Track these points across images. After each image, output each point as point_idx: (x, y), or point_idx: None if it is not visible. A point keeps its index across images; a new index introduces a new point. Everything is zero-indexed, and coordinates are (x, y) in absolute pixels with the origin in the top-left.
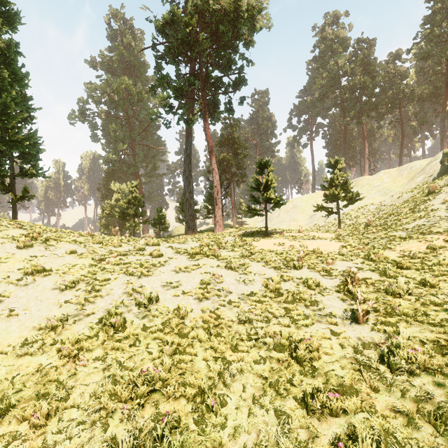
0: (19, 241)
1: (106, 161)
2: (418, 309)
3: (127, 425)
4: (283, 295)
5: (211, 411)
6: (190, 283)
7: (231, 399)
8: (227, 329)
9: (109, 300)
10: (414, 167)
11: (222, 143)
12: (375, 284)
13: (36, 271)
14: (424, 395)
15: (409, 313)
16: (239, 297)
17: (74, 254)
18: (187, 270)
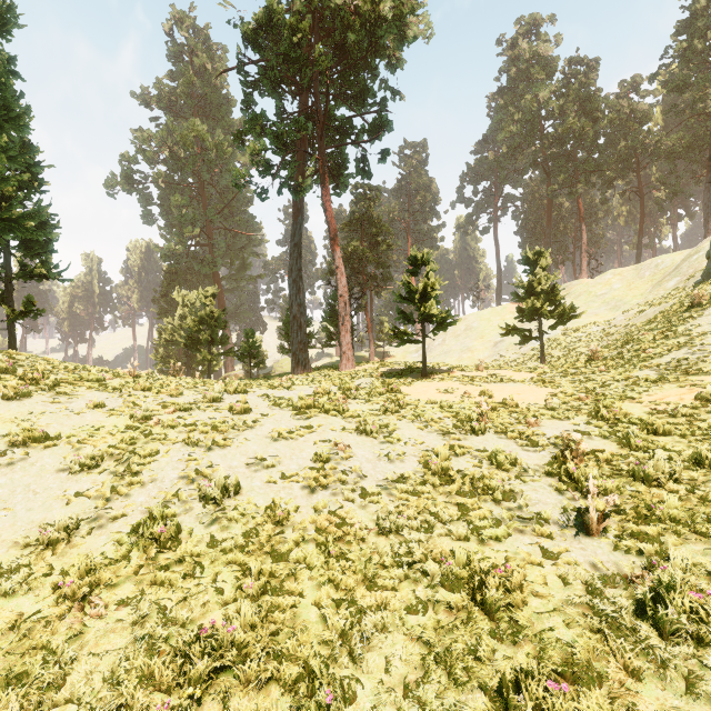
0: (7, 386)
1: (165, 255)
2: (694, 510)
3: None
4: (454, 480)
5: None
6: (295, 460)
7: (363, 687)
8: (357, 544)
9: (154, 491)
10: (662, 265)
11: (353, 226)
12: (612, 461)
13: (31, 439)
14: None
15: (679, 518)
16: (378, 485)
17: (101, 409)
18: (292, 436)
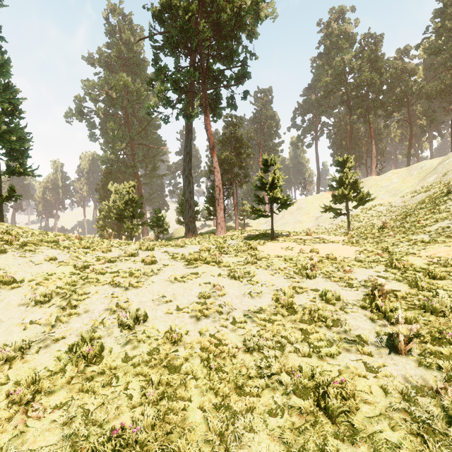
0: None
1: (103, 160)
2: None
3: None
4: (297, 311)
5: None
6: (186, 296)
7: None
8: (230, 360)
9: (87, 319)
10: (425, 167)
11: (224, 142)
12: (407, 298)
13: (2, 282)
14: None
15: None
16: (244, 315)
17: (54, 261)
18: (184, 280)
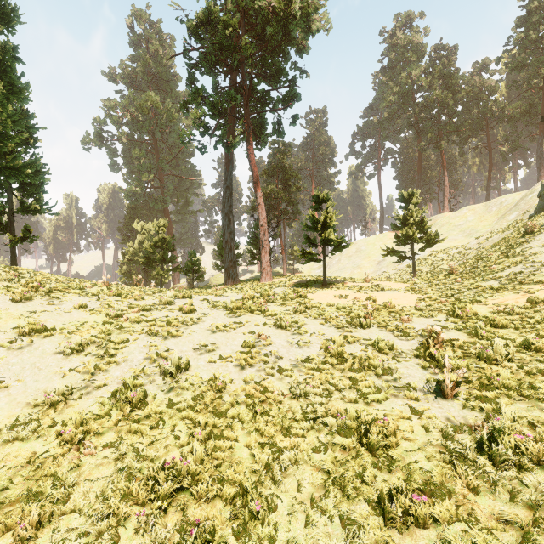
0: (14, 292)
1: (127, 195)
2: (522, 380)
3: (144, 538)
4: (347, 360)
5: (255, 518)
6: (229, 346)
7: (282, 501)
8: (276, 405)
9: (126, 368)
10: (505, 202)
11: (270, 173)
12: (464, 347)
13: (34, 330)
14: (541, 498)
15: (511, 386)
16: (291, 364)
17: (84, 309)
18: (226, 329)
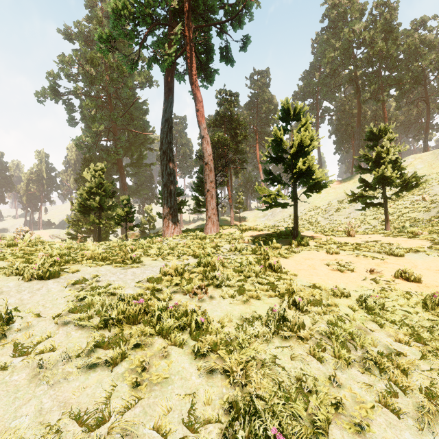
0: None
1: (77, 144)
2: None
3: None
4: None
5: None
6: None
7: None
8: None
9: None
10: None
11: (218, 122)
12: None
13: None
14: None
15: None
16: None
17: None
18: None
